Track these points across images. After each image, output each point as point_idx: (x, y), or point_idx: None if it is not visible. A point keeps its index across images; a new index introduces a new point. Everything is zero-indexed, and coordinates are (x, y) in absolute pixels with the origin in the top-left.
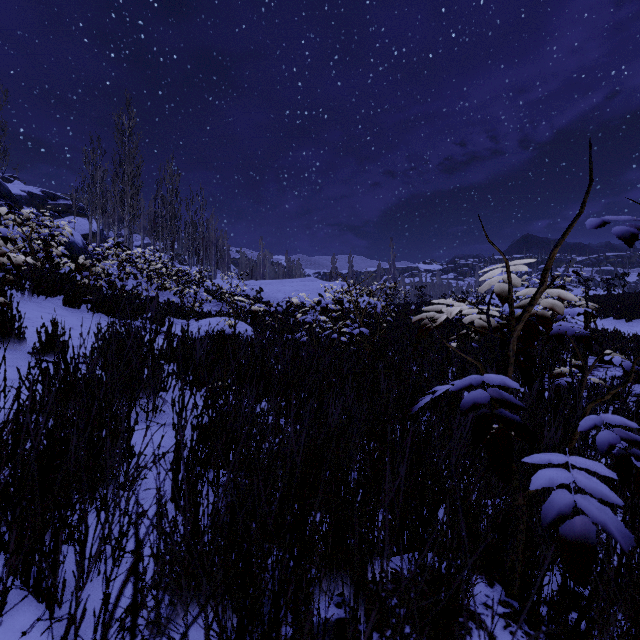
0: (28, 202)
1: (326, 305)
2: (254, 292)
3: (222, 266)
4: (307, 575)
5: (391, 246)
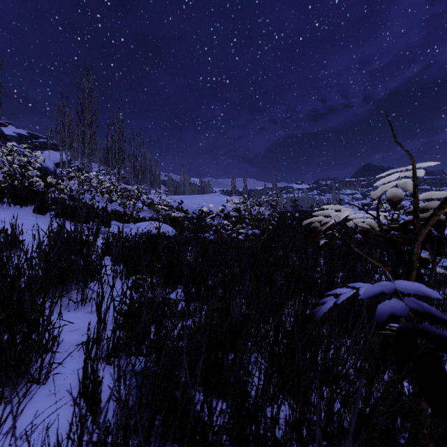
0: (18, 140)
1: (228, 212)
2: (177, 204)
3: (155, 185)
4: None
5: (273, 171)
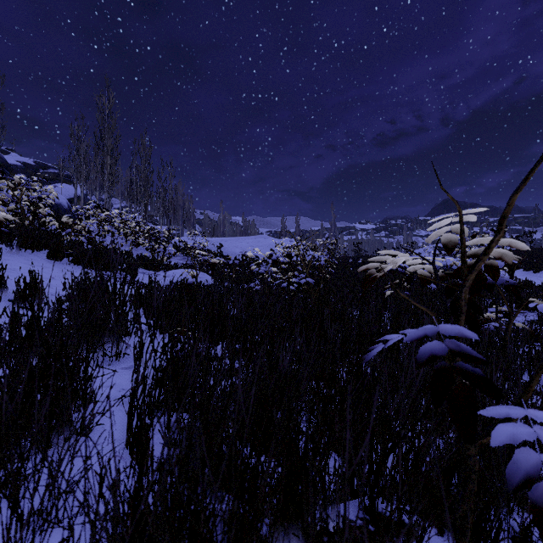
0: (23, 171)
1: (277, 258)
2: (215, 247)
3: (188, 225)
4: (257, 538)
5: (332, 208)
